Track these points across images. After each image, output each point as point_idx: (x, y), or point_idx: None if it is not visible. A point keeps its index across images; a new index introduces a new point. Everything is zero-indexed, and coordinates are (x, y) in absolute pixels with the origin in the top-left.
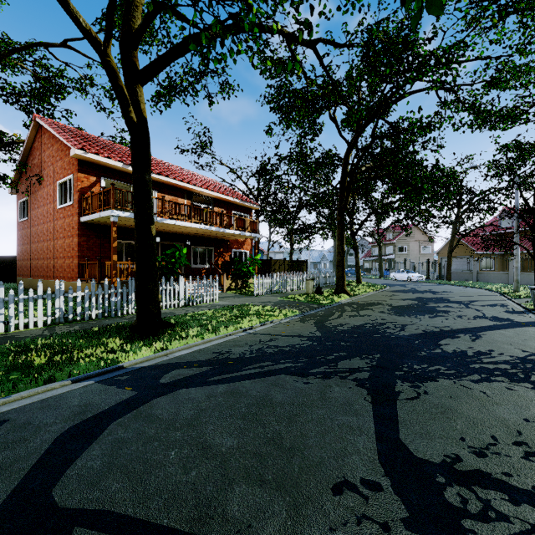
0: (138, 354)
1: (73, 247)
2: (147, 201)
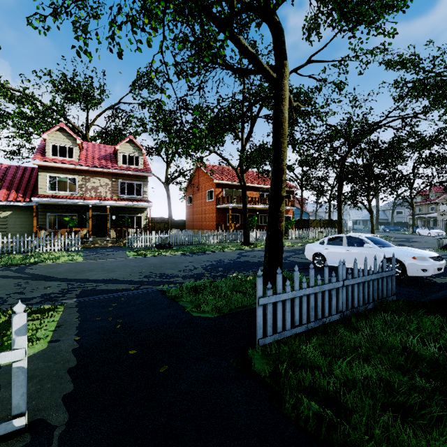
0: (245, 248)
1: (214, 217)
2: (246, 207)
